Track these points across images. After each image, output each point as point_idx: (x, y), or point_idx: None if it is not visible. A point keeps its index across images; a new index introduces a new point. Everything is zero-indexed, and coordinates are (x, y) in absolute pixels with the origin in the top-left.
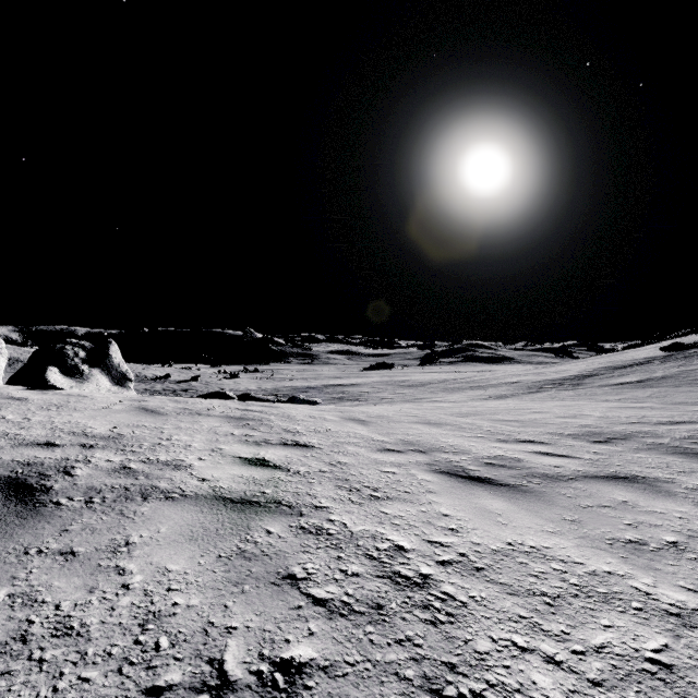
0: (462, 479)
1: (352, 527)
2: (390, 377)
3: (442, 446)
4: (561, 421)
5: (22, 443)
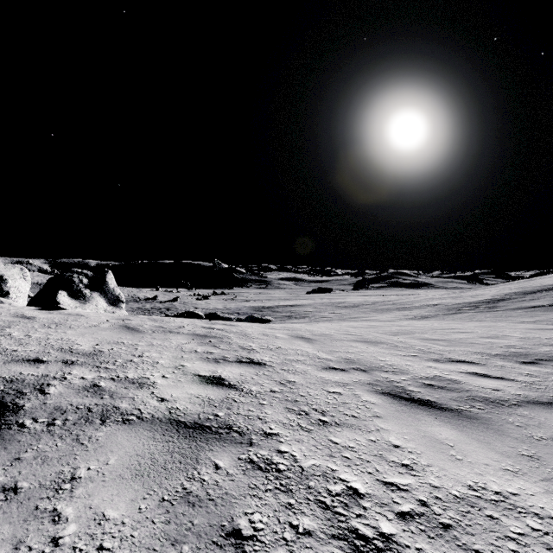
0: (405, 401)
1: (302, 461)
2: (329, 299)
3: (381, 365)
4: (485, 341)
5: (14, 359)
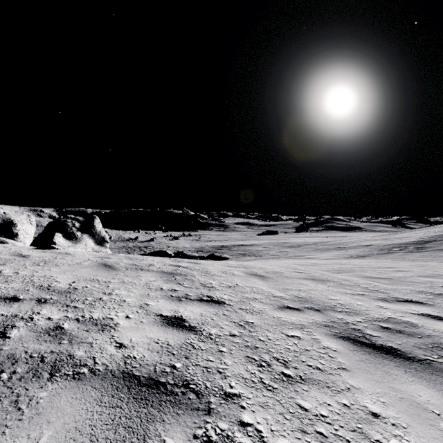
0: (367, 348)
1: (270, 440)
2: (276, 240)
3: (333, 304)
4: (424, 280)
5: None
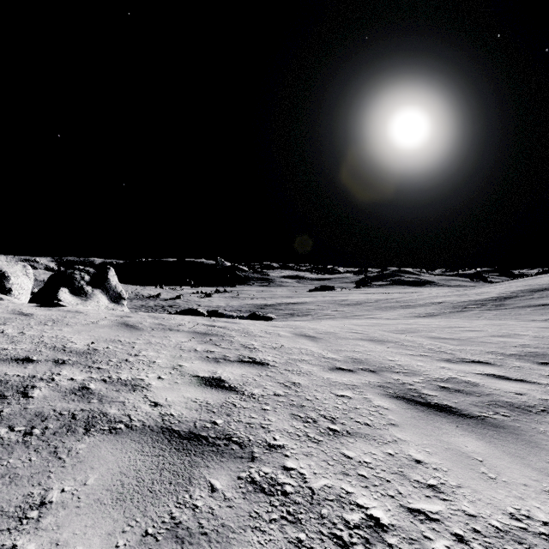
0: (421, 406)
1: (312, 481)
2: (332, 297)
3: (390, 365)
4: (497, 340)
5: (2, 358)
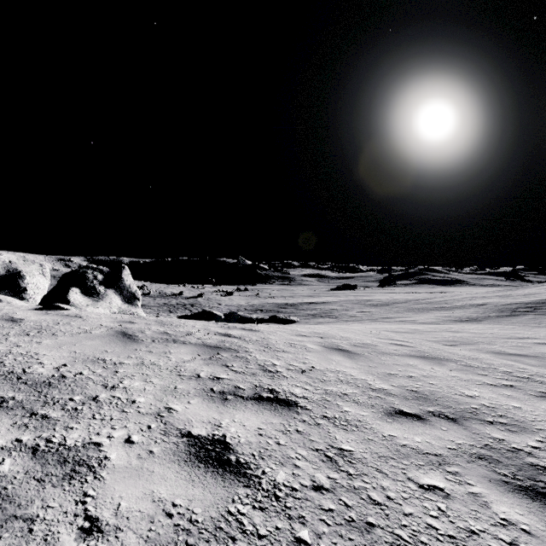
0: None
1: None
2: (355, 297)
3: (474, 408)
4: None
5: None
